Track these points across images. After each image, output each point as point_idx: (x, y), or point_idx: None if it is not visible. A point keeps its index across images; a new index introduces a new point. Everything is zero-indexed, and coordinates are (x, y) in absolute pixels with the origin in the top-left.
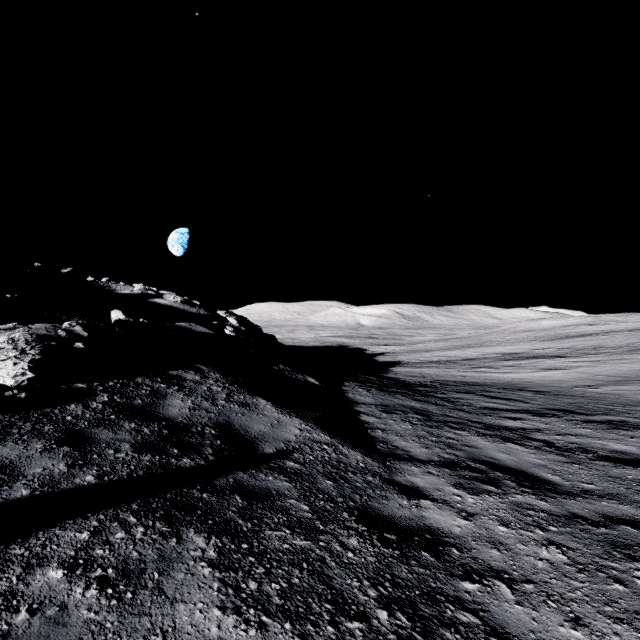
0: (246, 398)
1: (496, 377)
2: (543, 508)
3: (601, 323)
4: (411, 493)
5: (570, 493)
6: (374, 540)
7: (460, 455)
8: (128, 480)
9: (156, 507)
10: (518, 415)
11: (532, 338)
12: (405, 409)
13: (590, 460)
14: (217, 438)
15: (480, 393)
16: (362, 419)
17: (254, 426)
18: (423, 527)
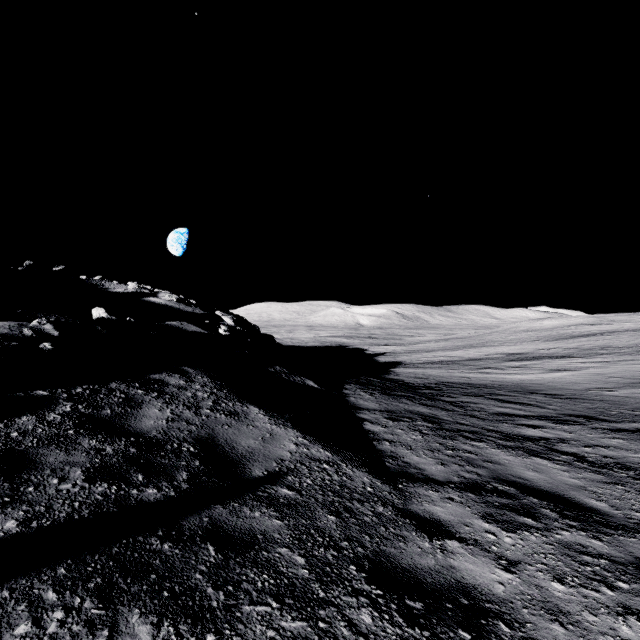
0: (235, 406)
1: (503, 378)
2: (600, 551)
3: (604, 323)
4: (432, 530)
5: (626, 527)
6: (393, 613)
7: (483, 474)
8: (64, 525)
9: (92, 571)
10: (537, 422)
11: (535, 338)
12: (413, 416)
13: (633, 479)
14: (196, 458)
15: (490, 396)
16: (366, 428)
17: (242, 441)
18: (455, 585)
